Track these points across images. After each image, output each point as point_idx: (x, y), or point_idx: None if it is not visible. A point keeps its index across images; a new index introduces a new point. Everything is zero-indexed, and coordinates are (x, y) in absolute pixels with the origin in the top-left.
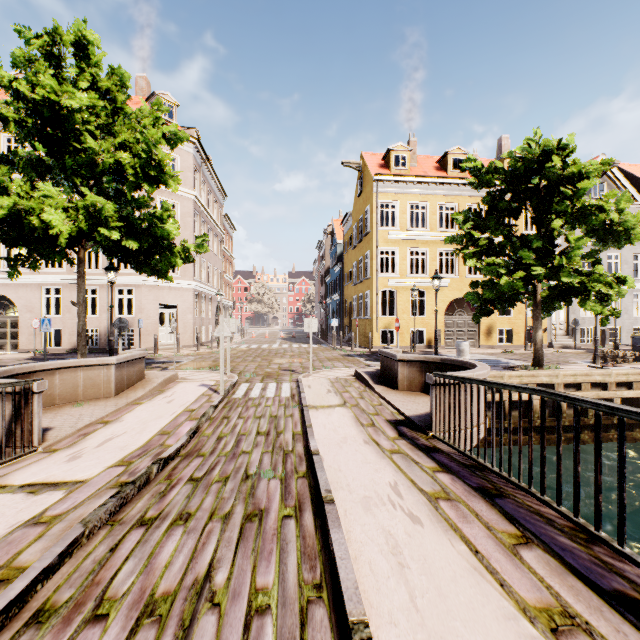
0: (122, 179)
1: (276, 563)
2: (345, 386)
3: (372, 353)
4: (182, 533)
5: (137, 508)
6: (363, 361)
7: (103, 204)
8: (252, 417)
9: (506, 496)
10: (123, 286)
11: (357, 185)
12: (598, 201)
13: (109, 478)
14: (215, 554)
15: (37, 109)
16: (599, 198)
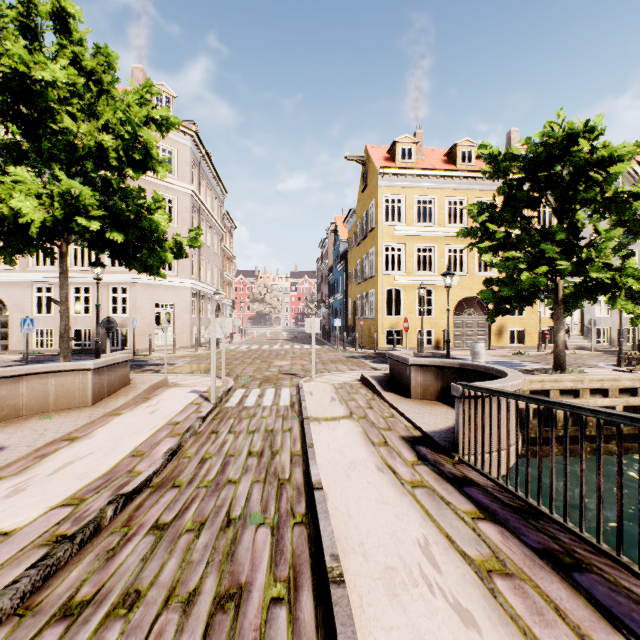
0: (103, 163)
1: None
2: (351, 393)
3: (377, 355)
4: (118, 636)
5: (68, 581)
6: (368, 363)
7: (81, 190)
8: (244, 431)
9: (587, 568)
10: (117, 284)
11: (361, 180)
12: (632, 187)
13: (45, 528)
14: None
15: (6, 83)
16: (633, 184)
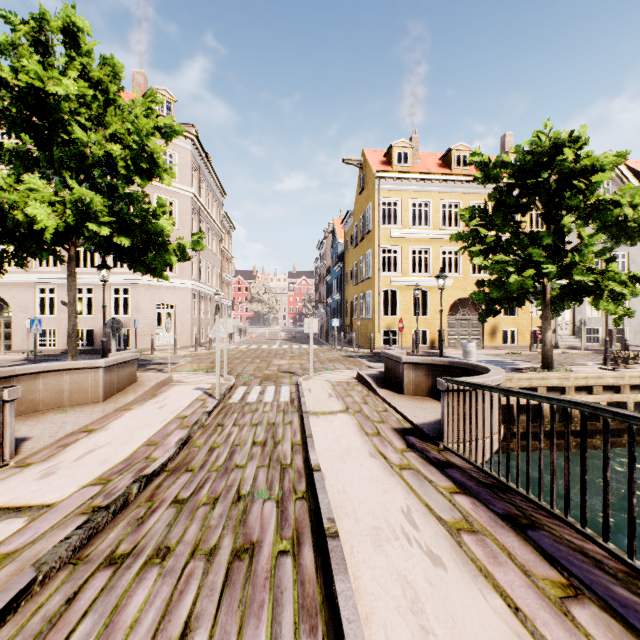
0: (112, 172)
1: (268, 622)
2: (347, 390)
3: (374, 354)
4: (156, 576)
5: (108, 540)
6: (365, 362)
7: (92, 198)
8: (248, 424)
9: (539, 527)
10: (119, 285)
11: (358, 183)
12: (613, 195)
13: (81, 501)
14: (193, 608)
15: (21, 97)
16: (614, 192)
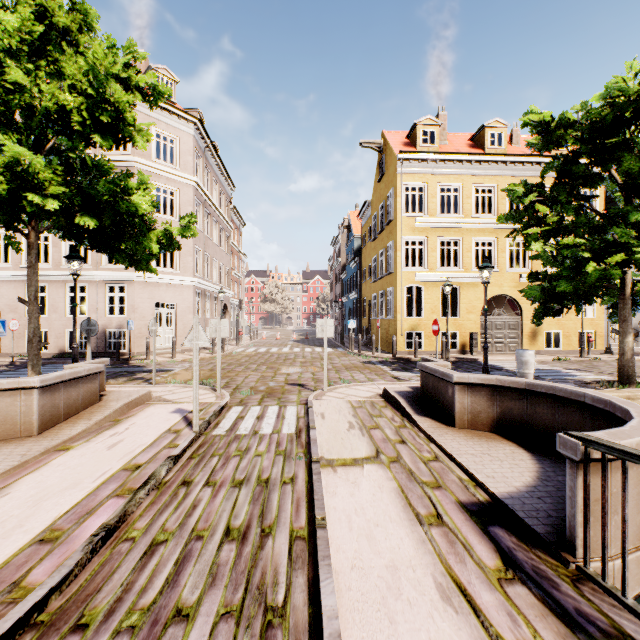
0: (65, 128)
1: None
2: (373, 415)
3: (397, 360)
4: None
5: None
6: (388, 371)
7: (32, 159)
8: (228, 483)
9: None
10: (114, 283)
11: (377, 169)
12: None
13: None
14: None
15: None
16: None
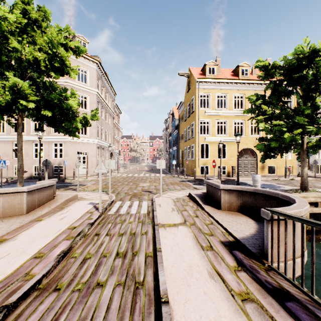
0: (37, 69)
1: None
2: (183, 205)
3: (196, 179)
4: None
5: None
6: (192, 185)
7: (22, 84)
8: (116, 234)
9: None
10: (57, 142)
11: (186, 86)
12: None
13: None
14: None
15: None
16: None
